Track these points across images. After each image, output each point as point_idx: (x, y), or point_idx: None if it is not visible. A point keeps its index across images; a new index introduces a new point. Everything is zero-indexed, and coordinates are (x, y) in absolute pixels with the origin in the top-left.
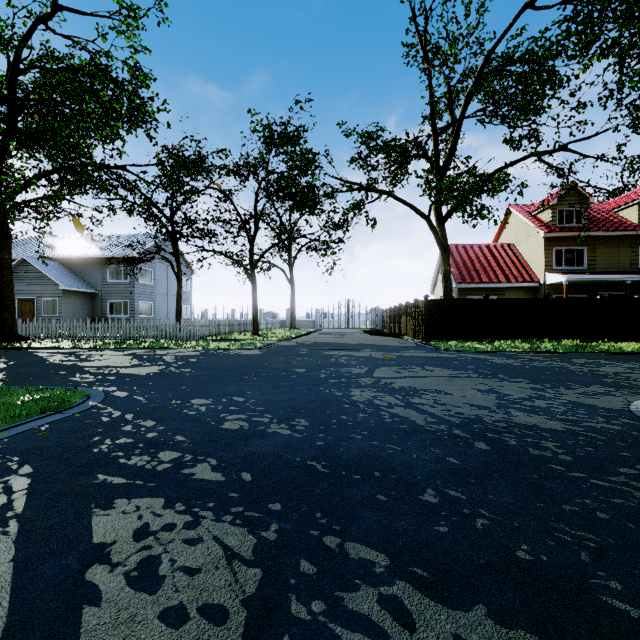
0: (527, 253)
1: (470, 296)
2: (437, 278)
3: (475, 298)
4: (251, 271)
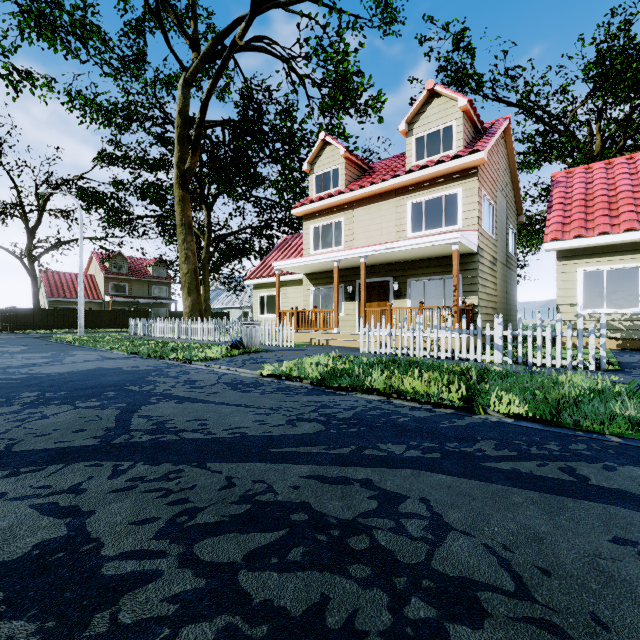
0: (99, 282)
1: (59, 305)
2: (40, 291)
3: (63, 307)
4: None
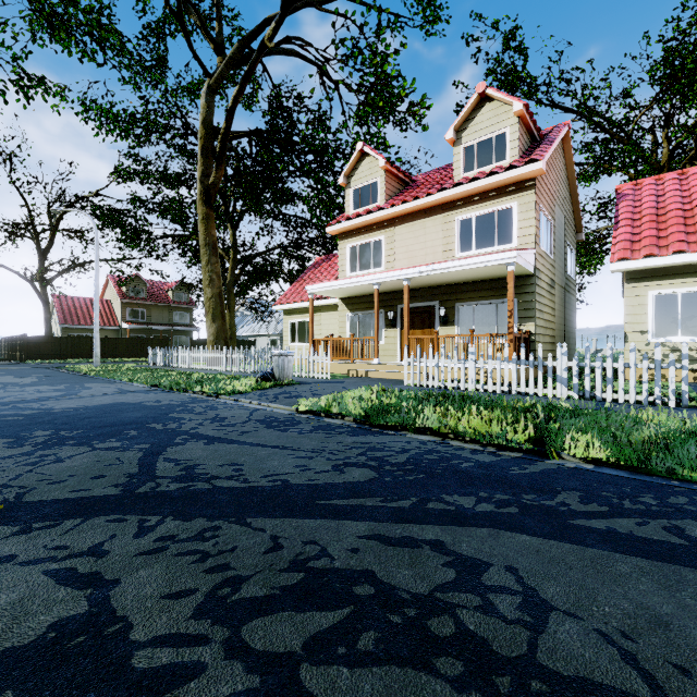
0: (116, 308)
1: (73, 333)
2: (52, 317)
3: (77, 334)
4: None
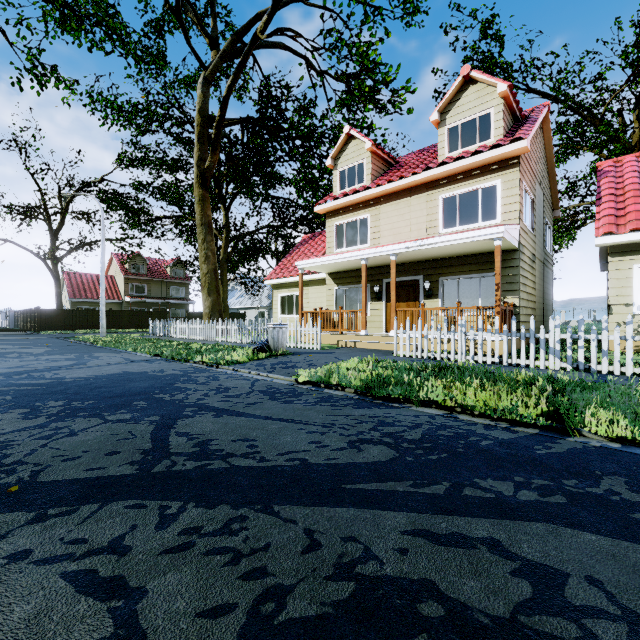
0: (119, 283)
1: (81, 306)
2: (62, 292)
3: (84, 307)
4: None
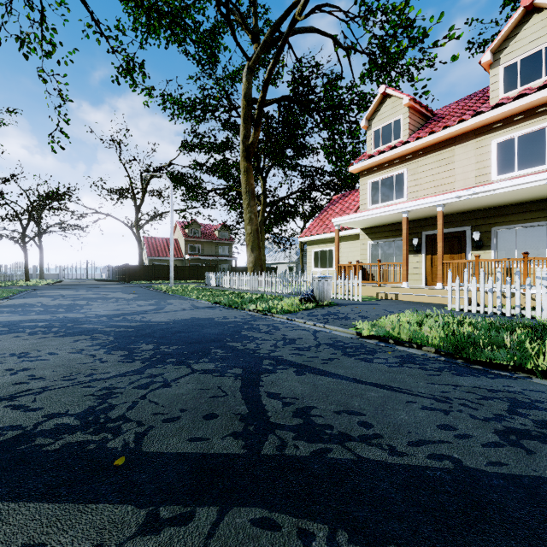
0: (181, 244)
1: (155, 262)
2: (143, 252)
3: (157, 263)
4: (24, 246)
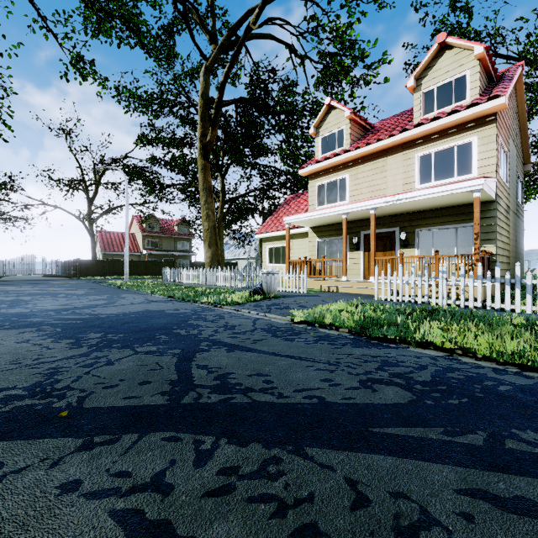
0: (138, 239)
1: (110, 257)
2: (96, 246)
3: (112, 258)
4: None
